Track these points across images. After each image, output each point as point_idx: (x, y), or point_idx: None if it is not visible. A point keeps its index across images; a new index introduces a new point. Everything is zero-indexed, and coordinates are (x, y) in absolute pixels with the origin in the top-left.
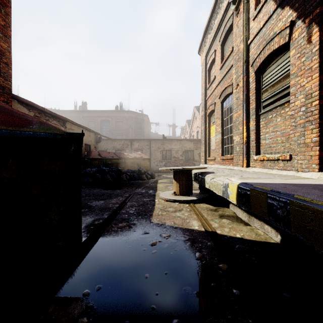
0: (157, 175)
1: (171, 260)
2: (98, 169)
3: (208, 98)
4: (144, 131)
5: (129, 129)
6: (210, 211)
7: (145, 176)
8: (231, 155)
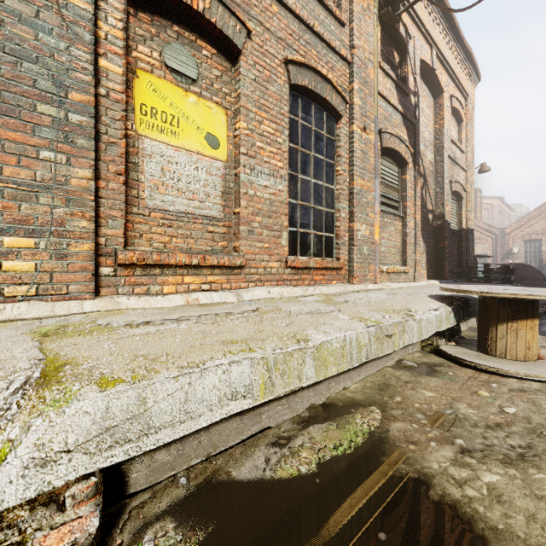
0: None
1: None
2: None
3: None
4: None
5: None
6: None
7: None
8: (319, 258)
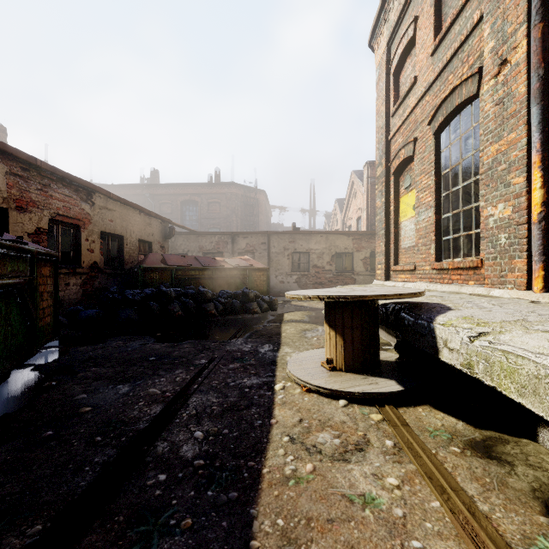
0: (281, 301)
1: None
2: (156, 290)
3: (395, 135)
4: (259, 221)
5: (232, 217)
6: (473, 456)
7: (257, 305)
8: (468, 258)
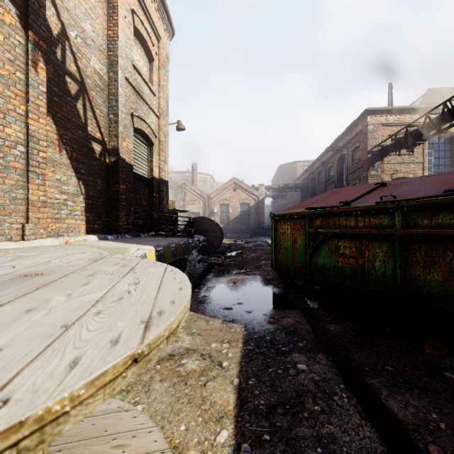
0: None
1: (227, 296)
2: None
3: None
4: None
5: None
6: None
7: None
8: None
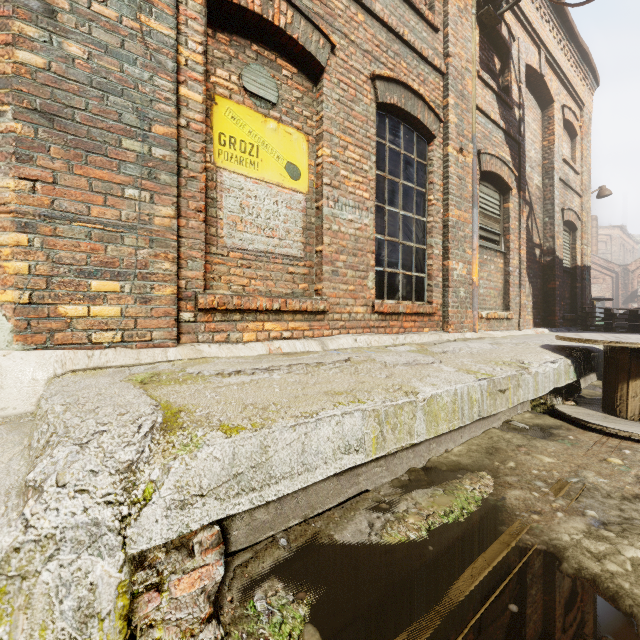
0: None
1: None
2: None
3: None
4: None
5: None
6: None
7: None
8: (408, 301)
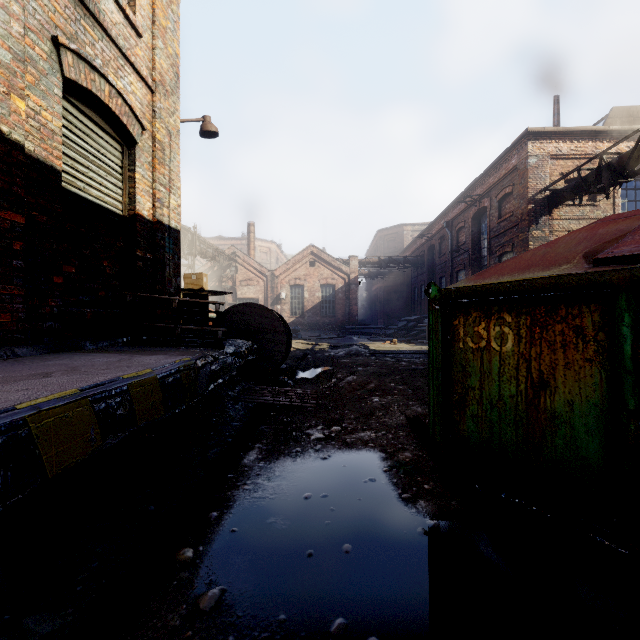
0: None
1: (291, 594)
2: None
3: None
4: None
5: None
6: None
7: None
8: None
